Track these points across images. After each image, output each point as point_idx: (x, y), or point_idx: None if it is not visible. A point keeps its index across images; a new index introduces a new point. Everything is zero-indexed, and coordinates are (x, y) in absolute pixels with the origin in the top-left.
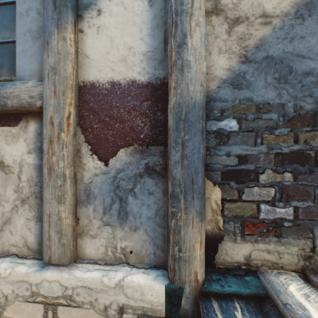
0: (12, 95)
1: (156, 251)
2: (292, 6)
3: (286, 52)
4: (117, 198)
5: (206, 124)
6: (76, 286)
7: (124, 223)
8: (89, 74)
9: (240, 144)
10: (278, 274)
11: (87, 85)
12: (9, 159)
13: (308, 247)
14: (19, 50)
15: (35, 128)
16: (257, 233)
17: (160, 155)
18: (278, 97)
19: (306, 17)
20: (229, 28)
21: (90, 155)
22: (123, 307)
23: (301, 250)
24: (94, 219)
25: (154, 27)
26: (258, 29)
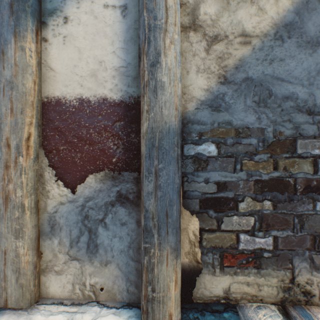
0: None
1: (129, 287)
2: (272, 26)
3: (266, 75)
4: (86, 229)
5: (184, 148)
6: None
7: (94, 257)
8: (54, 89)
9: (219, 170)
10: (258, 308)
11: (51, 101)
12: None
13: (287, 278)
14: None
15: None
16: (237, 265)
17: (134, 181)
18: (258, 121)
19: (285, 39)
20: (207, 46)
21: (54, 181)
22: None
23: (280, 281)
24: (59, 253)
25: (127, 39)
26: (237, 48)
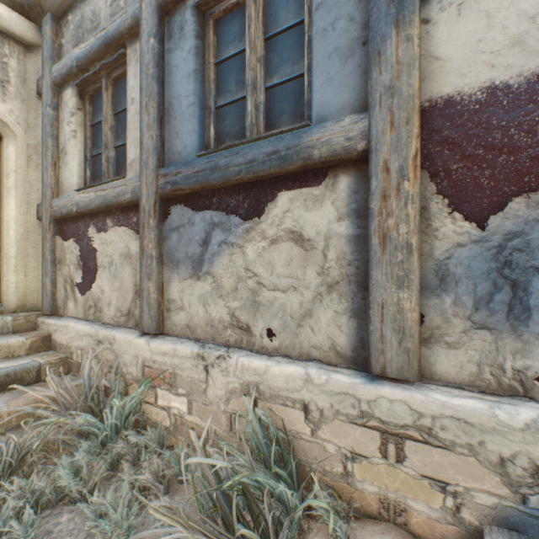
0: (319, 142)
1: None
2: None
3: None
4: (505, 282)
5: None
6: (438, 415)
7: (522, 327)
8: (441, 85)
9: None
10: None
11: (436, 104)
12: (310, 230)
13: None
14: (320, 82)
15: (346, 185)
16: None
17: None
18: None
19: None
20: None
21: (446, 214)
22: None
23: None
24: (453, 317)
25: None
26: None
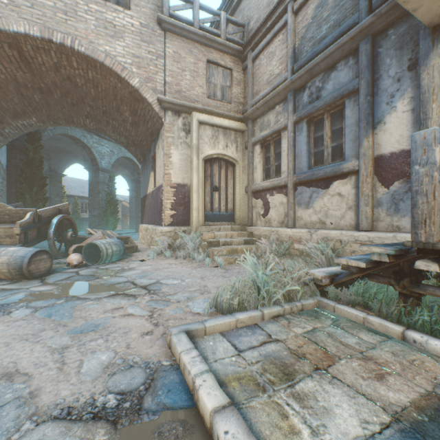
0: (345, 167)
1: None
2: None
3: None
4: (393, 203)
5: None
6: (373, 237)
7: (397, 214)
8: (379, 151)
9: None
10: None
11: (378, 156)
12: (343, 192)
13: None
14: (346, 149)
15: (353, 179)
16: None
17: None
18: None
19: None
20: None
21: (379, 186)
22: None
23: None
24: (381, 213)
25: (414, 123)
26: None
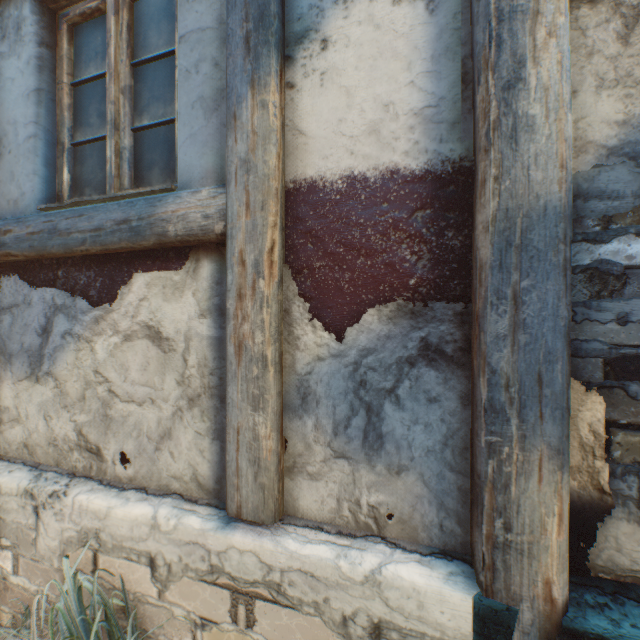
0: (175, 216)
1: (444, 520)
2: None
3: None
4: (361, 405)
5: None
6: (287, 568)
7: (376, 456)
8: (305, 165)
9: None
10: None
11: (301, 186)
12: (169, 326)
13: None
14: (184, 136)
15: (209, 273)
16: None
17: (454, 320)
18: None
19: None
20: (625, 28)
21: (307, 320)
22: (380, 626)
23: None
24: (315, 443)
25: (438, 54)
26: None
